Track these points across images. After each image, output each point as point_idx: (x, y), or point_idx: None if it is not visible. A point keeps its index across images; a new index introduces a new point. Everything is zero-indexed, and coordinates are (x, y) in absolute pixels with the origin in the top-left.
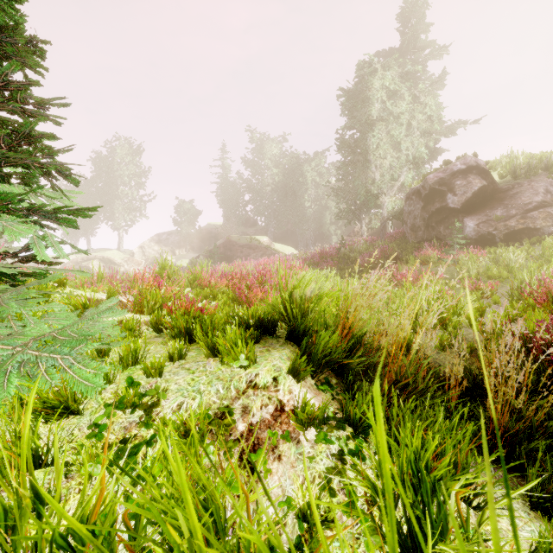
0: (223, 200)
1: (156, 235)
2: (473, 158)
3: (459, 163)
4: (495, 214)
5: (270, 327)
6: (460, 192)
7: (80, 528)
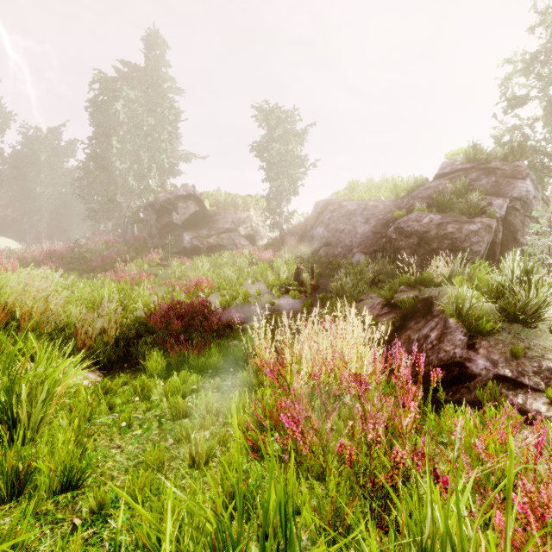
0: None
1: None
2: (192, 188)
3: (182, 190)
4: (201, 233)
5: None
6: (181, 212)
7: None
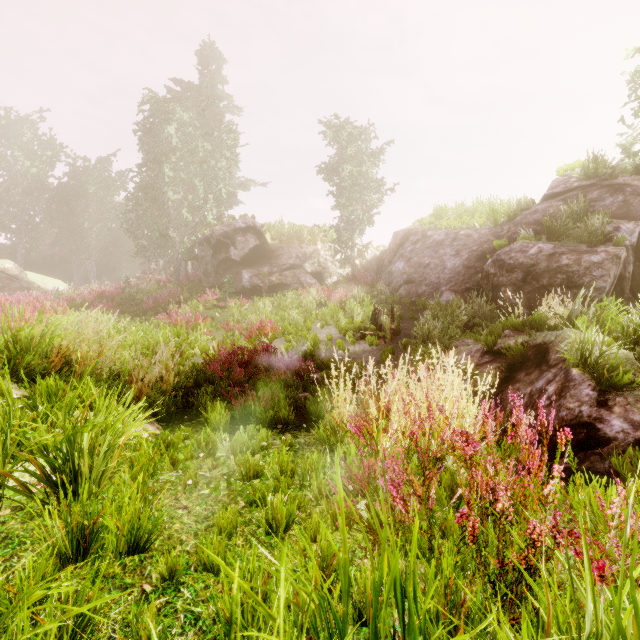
0: None
1: None
2: (252, 220)
3: (241, 221)
4: (262, 270)
5: None
6: (240, 247)
7: None
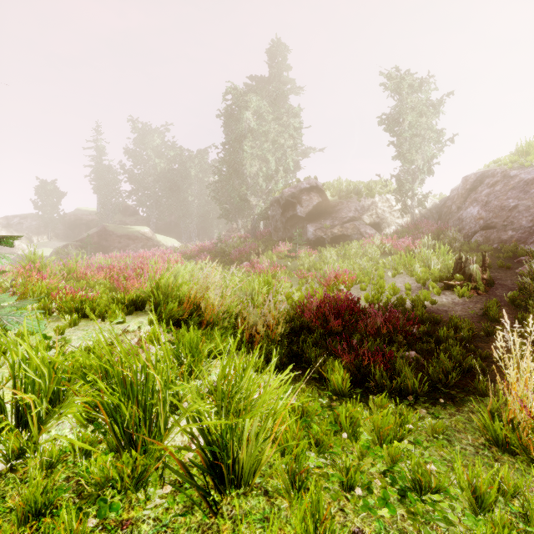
0: (97, 184)
1: (4, 218)
2: (315, 180)
3: (305, 183)
4: (325, 224)
5: (140, 304)
6: (305, 205)
7: (58, 361)
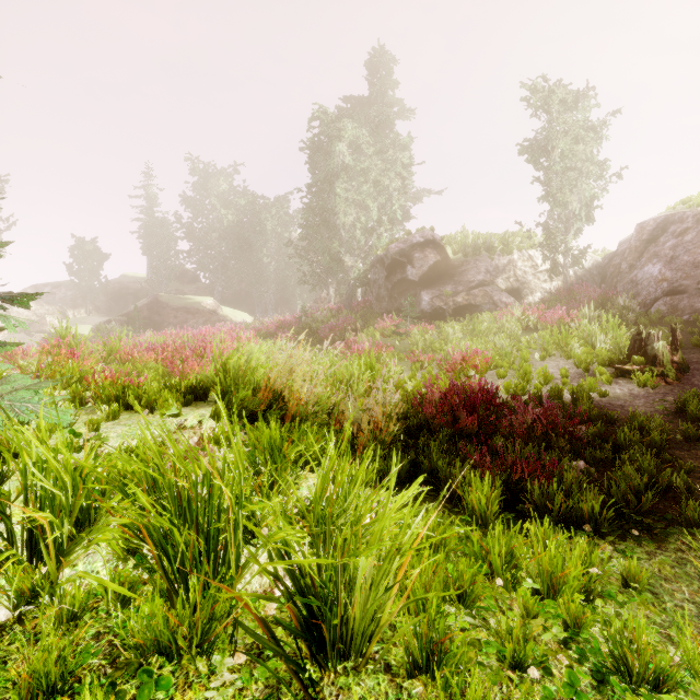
0: (147, 243)
1: (32, 287)
2: (431, 232)
3: (418, 236)
4: (445, 290)
5: (201, 392)
6: (418, 265)
7: (87, 465)
